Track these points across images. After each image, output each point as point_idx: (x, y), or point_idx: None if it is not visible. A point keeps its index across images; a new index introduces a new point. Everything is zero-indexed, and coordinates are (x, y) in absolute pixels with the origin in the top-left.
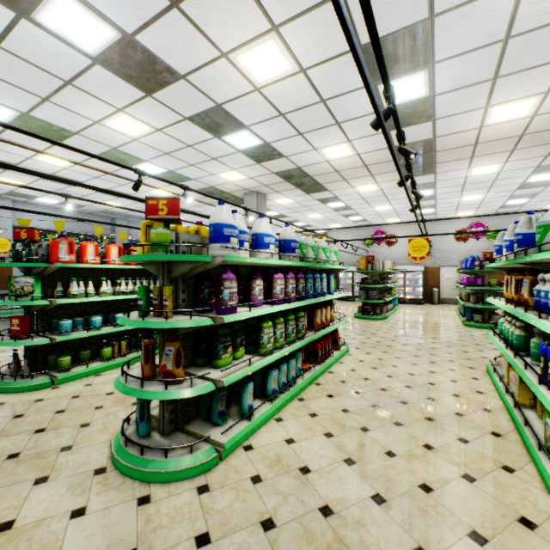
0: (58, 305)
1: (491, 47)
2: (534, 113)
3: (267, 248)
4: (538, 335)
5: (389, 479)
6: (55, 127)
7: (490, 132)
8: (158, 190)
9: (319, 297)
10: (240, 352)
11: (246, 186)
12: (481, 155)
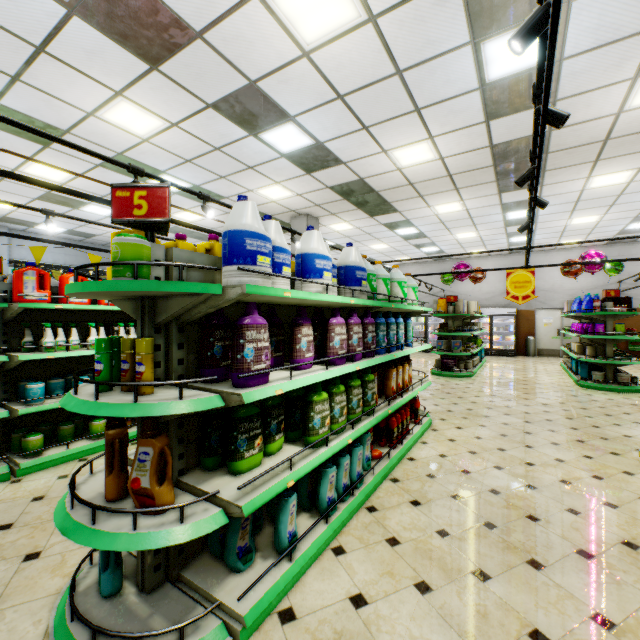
0: (29, 361)
1: None
2: None
3: (320, 277)
4: None
5: None
6: (37, 123)
7: (630, 121)
8: (183, 213)
9: (394, 352)
10: (276, 443)
11: (293, 207)
12: (610, 156)
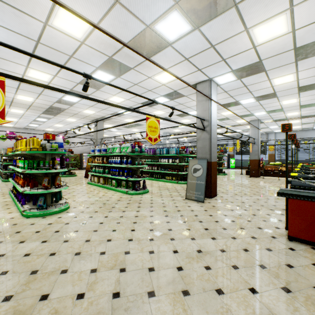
0: None
1: (95, 102)
2: (93, 114)
3: None
4: (107, 169)
5: (98, 196)
6: None
7: (81, 113)
8: None
9: None
10: None
11: None
12: (74, 116)
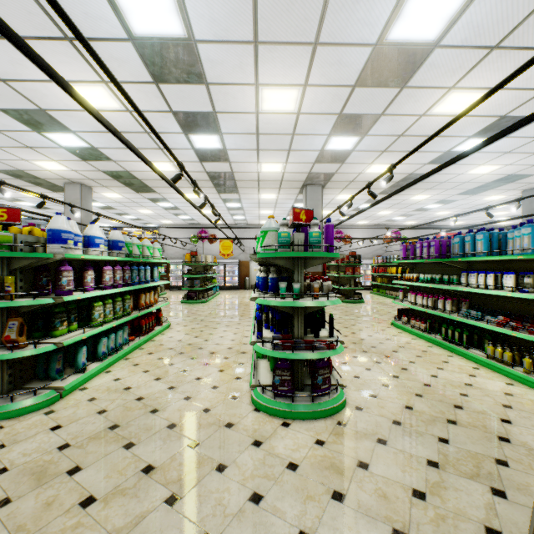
0: None
1: (251, 135)
2: (284, 171)
3: (98, 247)
4: None
5: (180, 380)
6: None
7: (264, 176)
8: None
9: (143, 284)
10: (74, 326)
11: (67, 177)
12: (264, 187)
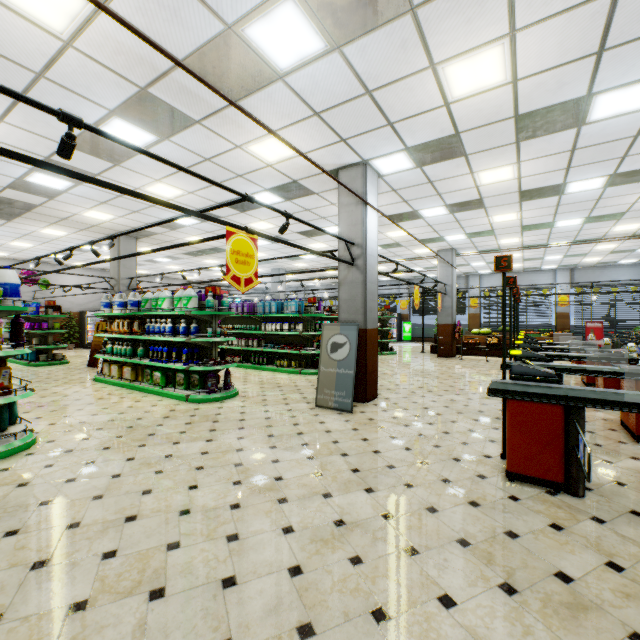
0: None
1: (112, 194)
2: (109, 221)
3: None
4: (142, 346)
5: (118, 410)
6: None
7: (80, 218)
8: None
9: None
10: None
11: None
12: (62, 225)
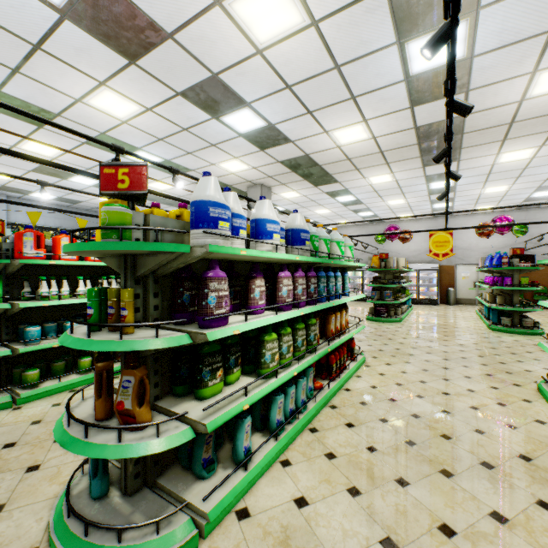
0: (28, 308)
1: None
2: None
3: (270, 238)
4: None
5: None
6: (33, 107)
7: (531, 107)
8: (156, 183)
9: (333, 300)
10: (234, 375)
11: (249, 178)
12: (515, 136)
